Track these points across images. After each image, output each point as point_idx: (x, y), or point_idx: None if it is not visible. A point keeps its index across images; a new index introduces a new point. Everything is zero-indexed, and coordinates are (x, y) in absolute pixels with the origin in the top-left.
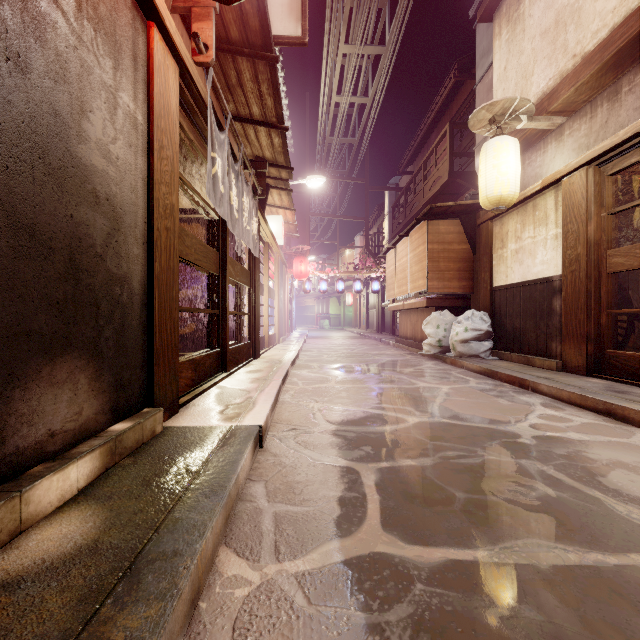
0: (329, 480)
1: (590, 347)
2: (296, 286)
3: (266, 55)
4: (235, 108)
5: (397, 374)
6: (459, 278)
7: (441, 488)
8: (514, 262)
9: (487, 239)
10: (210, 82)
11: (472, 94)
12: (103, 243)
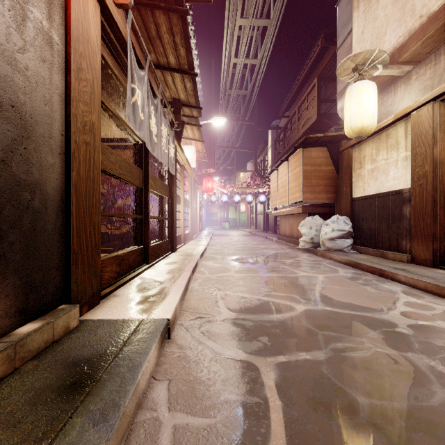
0: (230, 379)
1: (436, 244)
2: (205, 198)
3: (178, 8)
4: (156, 58)
5: (281, 264)
6: (326, 191)
7: (341, 390)
8: (370, 179)
9: (348, 162)
10: (129, 24)
11: (334, 57)
12: (7, 148)
